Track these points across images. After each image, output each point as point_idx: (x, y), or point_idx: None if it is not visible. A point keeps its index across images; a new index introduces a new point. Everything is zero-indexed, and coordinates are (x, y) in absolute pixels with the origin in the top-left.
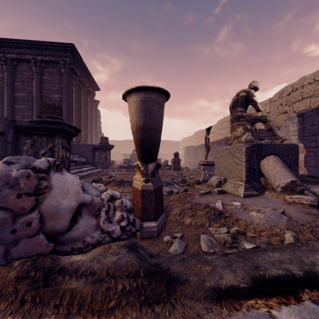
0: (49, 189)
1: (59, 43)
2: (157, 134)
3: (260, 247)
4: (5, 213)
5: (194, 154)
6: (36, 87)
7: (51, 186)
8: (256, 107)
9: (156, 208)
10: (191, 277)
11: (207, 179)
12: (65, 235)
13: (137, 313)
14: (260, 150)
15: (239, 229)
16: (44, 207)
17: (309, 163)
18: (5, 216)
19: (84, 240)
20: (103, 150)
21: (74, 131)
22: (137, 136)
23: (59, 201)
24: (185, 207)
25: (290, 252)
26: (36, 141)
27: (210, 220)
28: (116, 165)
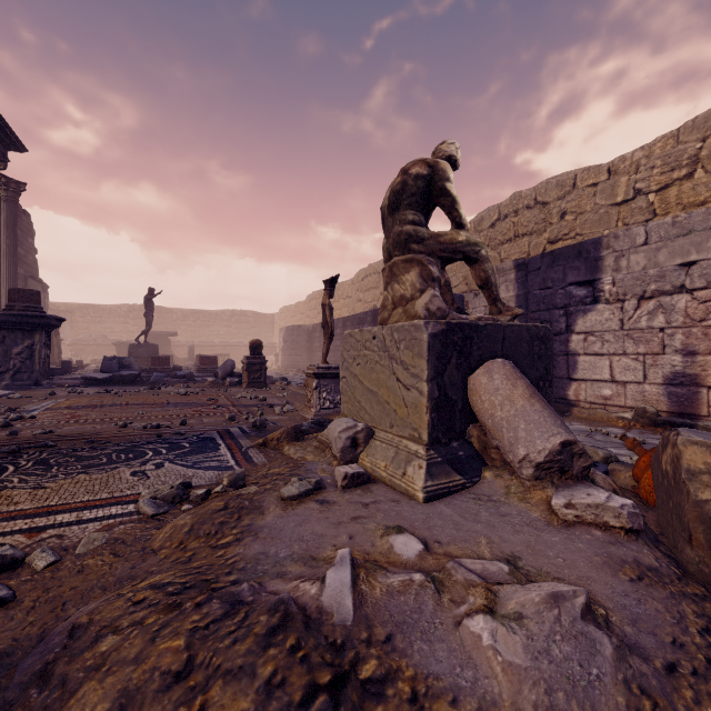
0: None
1: None
2: None
3: None
4: None
5: (306, 344)
6: None
7: None
8: (454, 214)
9: None
10: None
11: (326, 413)
12: None
13: None
14: (469, 343)
15: None
16: None
17: None
18: None
19: None
20: (21, 330)
21: None
22: None
23: None
24: (150, 667)
25: None
26: None
27: None
28: (75, 376)
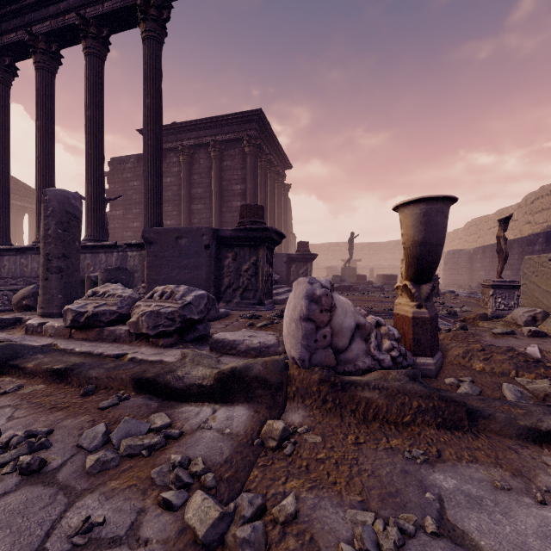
0: (335, 308)
1: (243, 112)
2: (439, 249)
3: None
4: (312, 324)
5: (466, 265)
6: (215, 179)
7: (335, 305)
8: None
9: (432, 341)
10: (497, 413)
11: (501, 313)
12: (341, 354)
13: (436, 431)
14: None
15: None
16: (332, 323)
17: None
18: (313, 327)
19: (356, 364)
20: (302, 261)
21: (278, 239)
22: (413, 252)
23: (342, 320)
24: (471, 348)
25: None
26: (238, 254)
27: (518, 368)
28: None
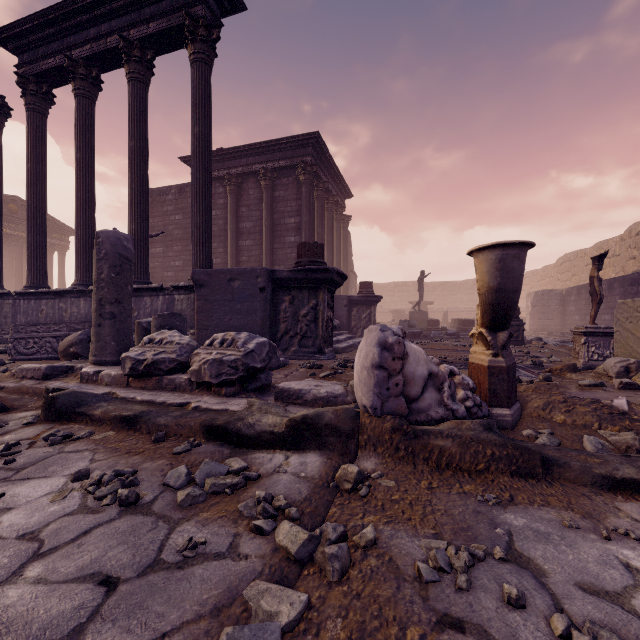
0: (407, 356)
1: (298, 135)
2: (515, 296)
3: None
4: (384, 372)
5: (558, 308)
6: (266, 212)
7: (408, 353)
8: None
9: (509, 392)
10: (572, 462)
11: (594, 364)
12: (413, 403)
13: (509, 479)
14: None
15: None
16: (405, 371)
17: None
18: (385, 375)
19: (428, 414)
20: (365, 305)
21: (340, 280)
22: (488, 299)
23: (414, 368)
24: (552, 399)
25: None
26: (295, 297)
27: (601, 420)
28: None
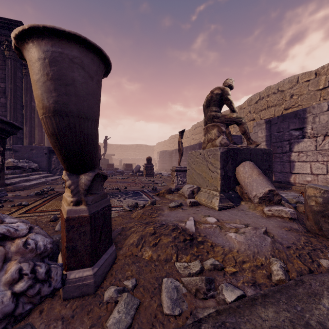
0: None
1: (1, 17)
2: (86, 125)
3: (246, 298)
4: None
5: (169, 159)
6: None
7: None
8: (231, 107)
9: (93, 245)
10: None
11: (180, 186)
12: None
13: None
14: (236, 155)
15: (216, 261)
16: None
17: (275, 169)
18: None
19: None
20: None
21: (8, 128)
22: (48, 126)
23: None
24: (145, 232)
25: (286, 303)
26: None
27: (178, 250)
28: None
